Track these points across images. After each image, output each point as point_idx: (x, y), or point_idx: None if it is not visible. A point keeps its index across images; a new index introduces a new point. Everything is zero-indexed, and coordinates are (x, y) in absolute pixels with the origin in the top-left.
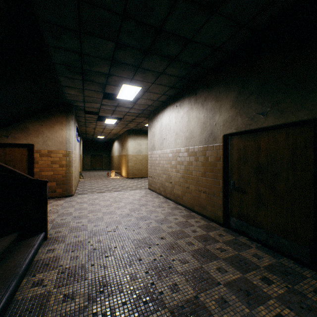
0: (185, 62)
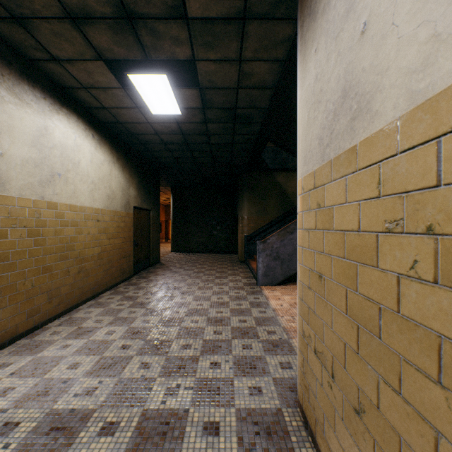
0: (153, 143)
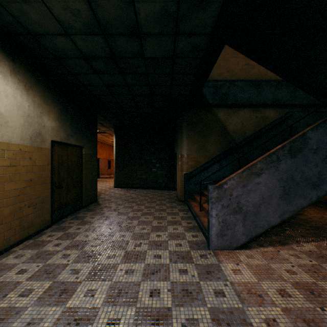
0: (71, 58)
